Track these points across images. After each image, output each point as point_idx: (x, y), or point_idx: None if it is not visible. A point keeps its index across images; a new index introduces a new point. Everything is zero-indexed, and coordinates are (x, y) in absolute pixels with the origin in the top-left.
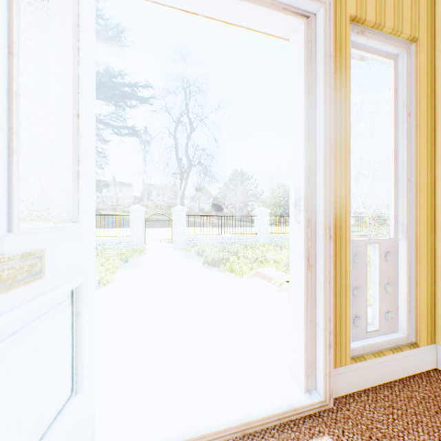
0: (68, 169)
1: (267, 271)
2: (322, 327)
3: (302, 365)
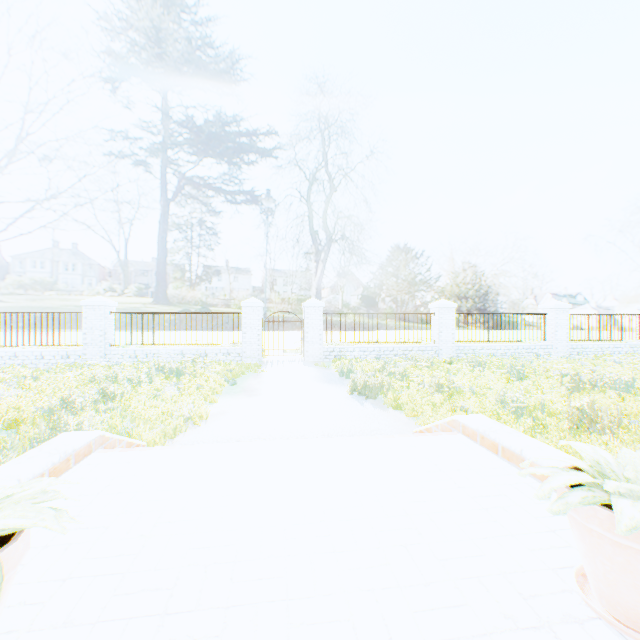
0: None
1: (475, 422)
2: None
3: None
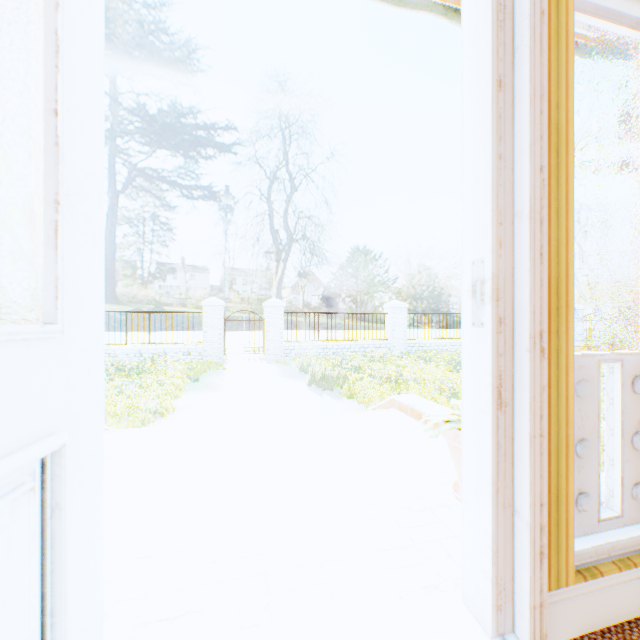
0: (36, 217)
1: (407, 399)
2: (528, 519)
3: (488, 587)
